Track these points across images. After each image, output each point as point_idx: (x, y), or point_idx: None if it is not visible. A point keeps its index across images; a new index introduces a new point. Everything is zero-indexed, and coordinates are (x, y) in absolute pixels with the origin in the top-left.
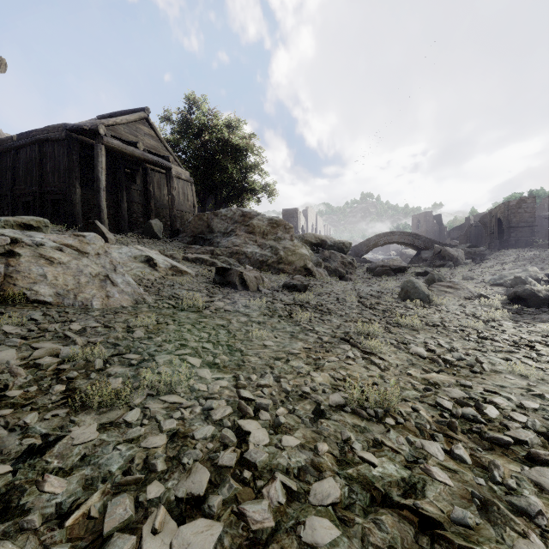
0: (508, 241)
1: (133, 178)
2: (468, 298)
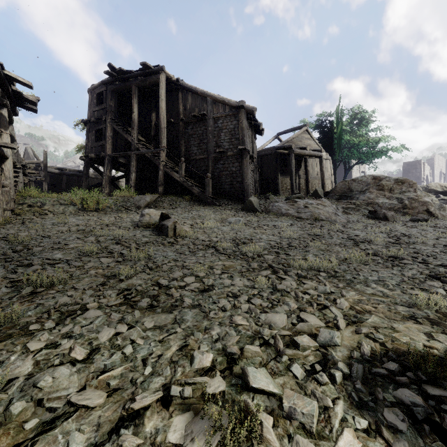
0: None
1: (299, 165)
2: None
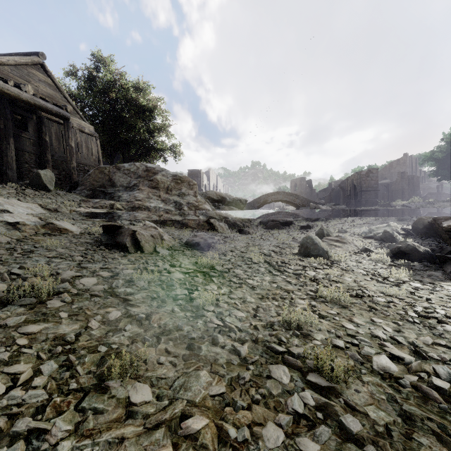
0: (360, 201)
1: (24, 126)
2: (357, 253)
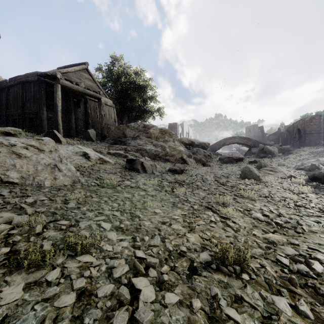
0: (304, 142)
1: (78, 105)
2: (283, 178)
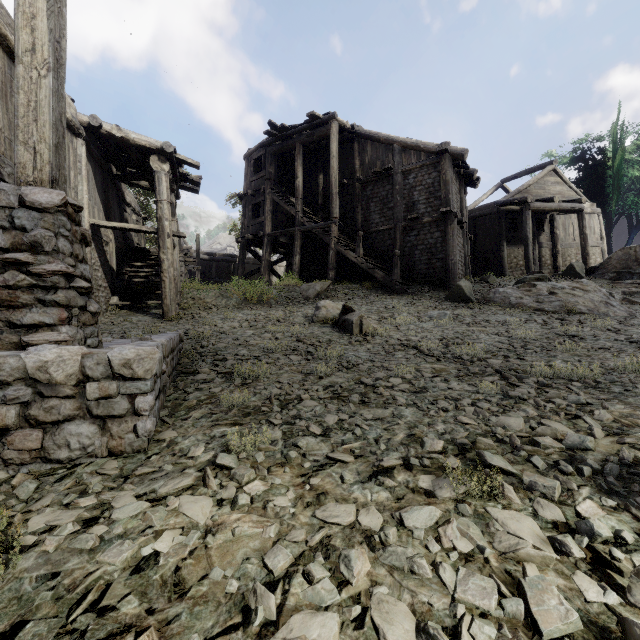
0: None
1: (540, 227)
2: None
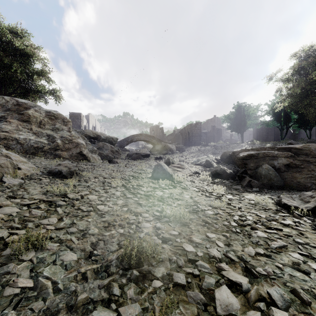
0: (192, 142)
1: None
2: (191, 175)
